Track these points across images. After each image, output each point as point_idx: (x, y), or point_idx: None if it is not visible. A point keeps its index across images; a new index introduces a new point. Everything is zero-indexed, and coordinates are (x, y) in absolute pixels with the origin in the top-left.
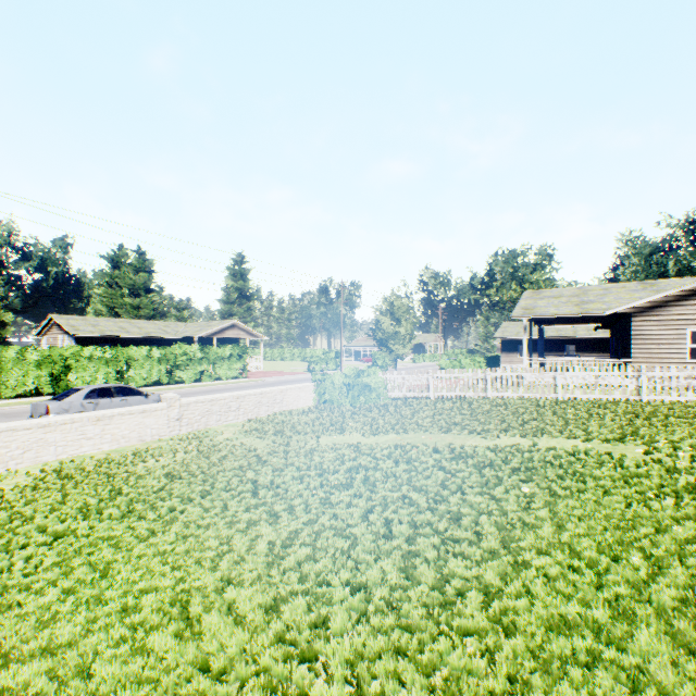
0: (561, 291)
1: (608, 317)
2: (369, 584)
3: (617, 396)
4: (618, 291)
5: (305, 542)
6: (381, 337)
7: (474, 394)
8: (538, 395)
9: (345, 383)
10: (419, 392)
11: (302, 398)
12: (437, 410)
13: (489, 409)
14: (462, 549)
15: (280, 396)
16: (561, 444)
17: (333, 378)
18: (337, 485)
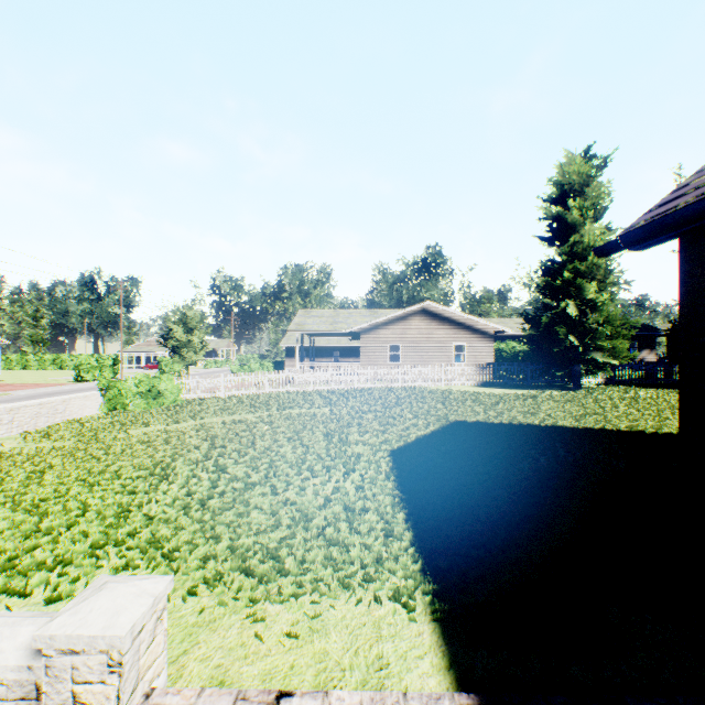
0: (324, 313)
1: (351, 333)
2: (193, 460)
3: (343, 386)
4: (357, 316)
5: (153, 460)
6: (174, 345)
7: (257, 391)
8: (300, 389)
9: (139, 389)
10: (212, 392)
11: (89, 407)
12: (227, 404)
13: (265, 400)
14: (233, 448)
15: (62, 406)
16: (296, 412)
17: (126, 385)
18: (161, 444)
